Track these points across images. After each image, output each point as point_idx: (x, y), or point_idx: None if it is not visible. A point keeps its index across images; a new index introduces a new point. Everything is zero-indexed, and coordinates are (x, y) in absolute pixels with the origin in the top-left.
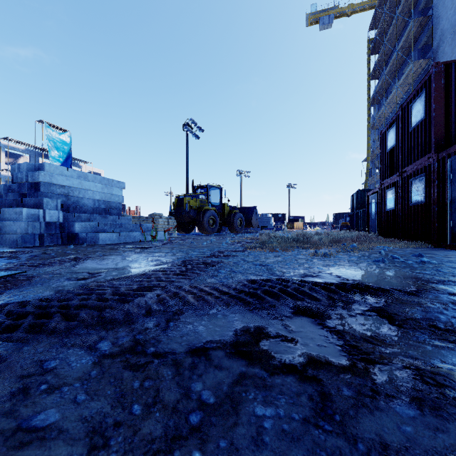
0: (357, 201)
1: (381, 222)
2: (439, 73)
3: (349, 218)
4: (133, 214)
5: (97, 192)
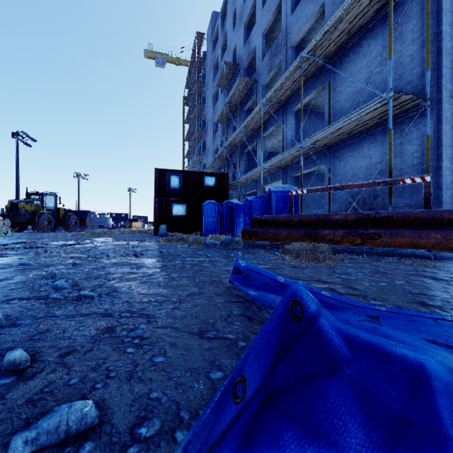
0: None
1: None
2: (156, 172)
3: None
4: None
5: None
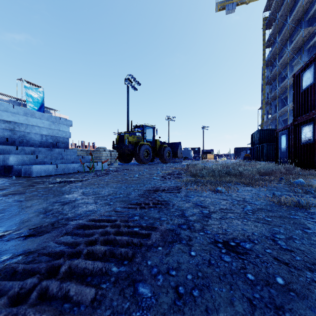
0: (257, 138)
1: (294, 154)
2: None
3: (249, 151)
4: (91, 148)
5: (44, 128)
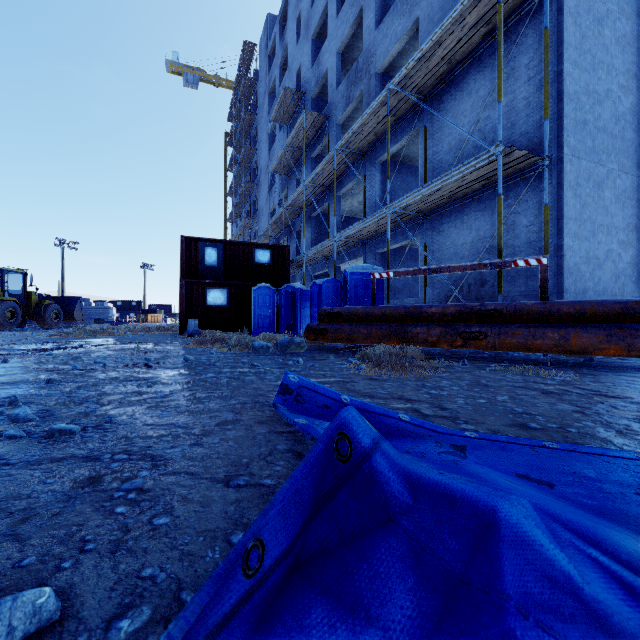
0: None
1: None
2: (183, 241)
3: None
4: None
5: None
